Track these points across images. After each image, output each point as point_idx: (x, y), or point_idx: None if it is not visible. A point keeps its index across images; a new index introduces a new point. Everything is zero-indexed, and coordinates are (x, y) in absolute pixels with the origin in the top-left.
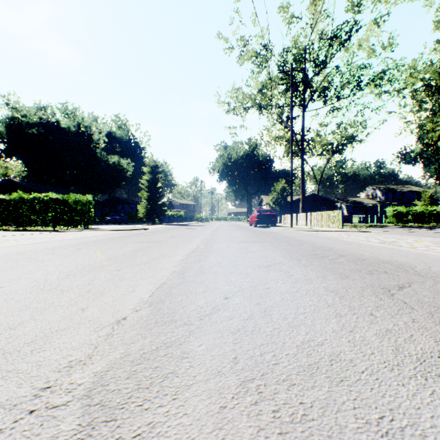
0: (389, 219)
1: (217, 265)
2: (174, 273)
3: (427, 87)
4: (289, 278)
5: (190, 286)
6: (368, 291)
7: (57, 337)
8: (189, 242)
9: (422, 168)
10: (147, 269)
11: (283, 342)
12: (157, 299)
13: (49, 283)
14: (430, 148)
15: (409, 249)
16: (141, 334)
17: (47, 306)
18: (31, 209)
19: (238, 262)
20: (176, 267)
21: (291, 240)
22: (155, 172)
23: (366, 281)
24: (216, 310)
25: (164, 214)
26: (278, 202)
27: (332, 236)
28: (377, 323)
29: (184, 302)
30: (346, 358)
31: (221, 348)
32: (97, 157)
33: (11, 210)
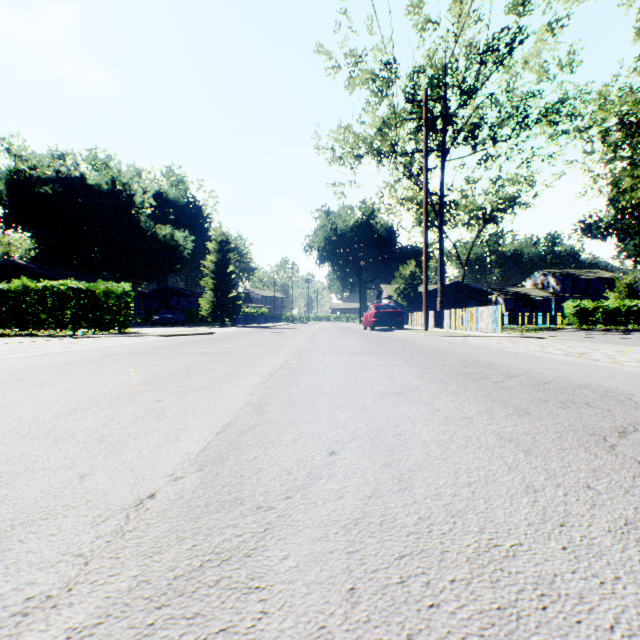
0: (568, 319)
1: (316, 392)
2: (246, 406)
3: (624, 125)
4: (434, 414)
5: (271, 430)
6: (570, 439)
7: (19, 538)
8: (273, 353)
9: (615, 244)
10: (204, 398)
11: (441, 551)
12: (215, 455)
13: (39, 425)
14: (627, 215)
15: (612, 366)
16: (177, 531)
17: (20, 471)
18: (40, 304)
19: (349, 386)
20: (251, 395)
21: (428, 351)
22: (225, 249)
23: (562, 421)
24: (314, 478)
25: (238, 312)
26: (405, 294)
27: (489, 345)
28: (604, 506)
29: (260, 461)
30: (569, 591)
31: (324, 566)
32: (141, 228)
33: (10, 305)
